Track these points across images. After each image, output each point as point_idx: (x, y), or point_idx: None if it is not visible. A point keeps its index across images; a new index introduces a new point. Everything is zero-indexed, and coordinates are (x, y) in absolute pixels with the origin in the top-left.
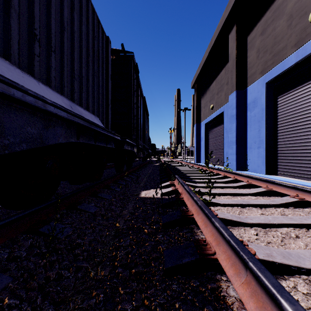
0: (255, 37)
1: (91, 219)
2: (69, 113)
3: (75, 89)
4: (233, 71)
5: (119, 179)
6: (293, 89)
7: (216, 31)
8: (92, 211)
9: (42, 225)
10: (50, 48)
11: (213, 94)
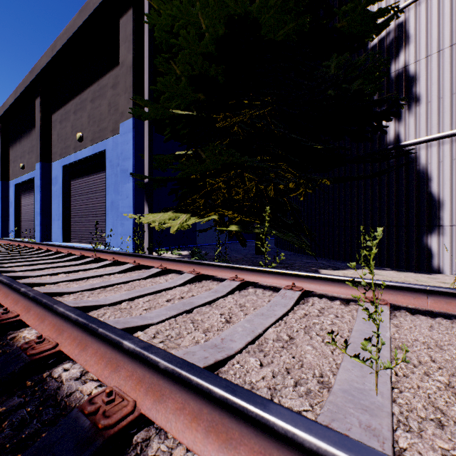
0: (57, 121)
1: None
2: None
3: None
4: (39, 141)
5: None
6: (77, 178)
7: (22, 85)
8: None
9: None
10: None
11: (24, 151)
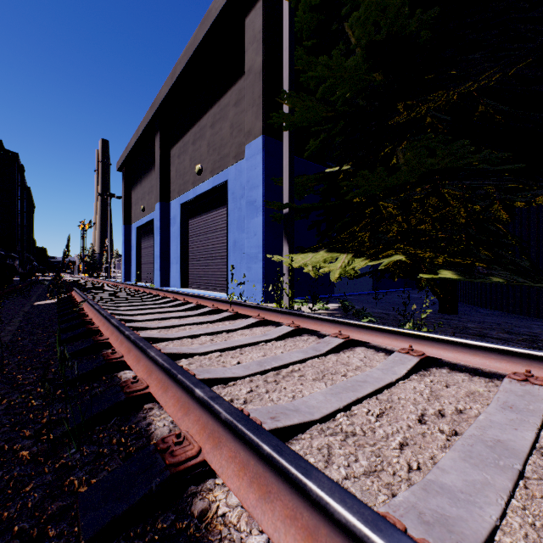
0: (175, 156)
1: (2, 309)
2: None
3: None
4: (158, 180)
5: None
6: (195, 217)
7: (143, 123)
8: None
9: None
10: None
11: (144, 192)
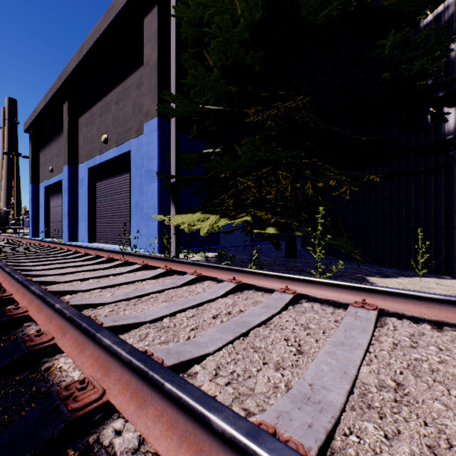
0: (83, 124)
1: None
2: None
3: None
4: (66, 145)
5: None
6: (102, 180)
7: (51, 90)
8: None
9: None
10: None
11: (53, 154)
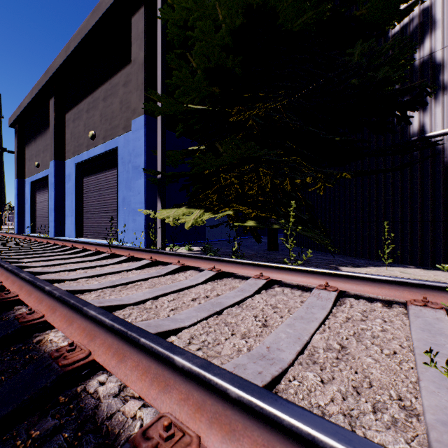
0: (70, 120)
1: None
2: None
3: None
4: (53, 140)
5: None
6: (90, 175)
7: (37, 86)
8: None
9: None
10: None
11: (39, 149)
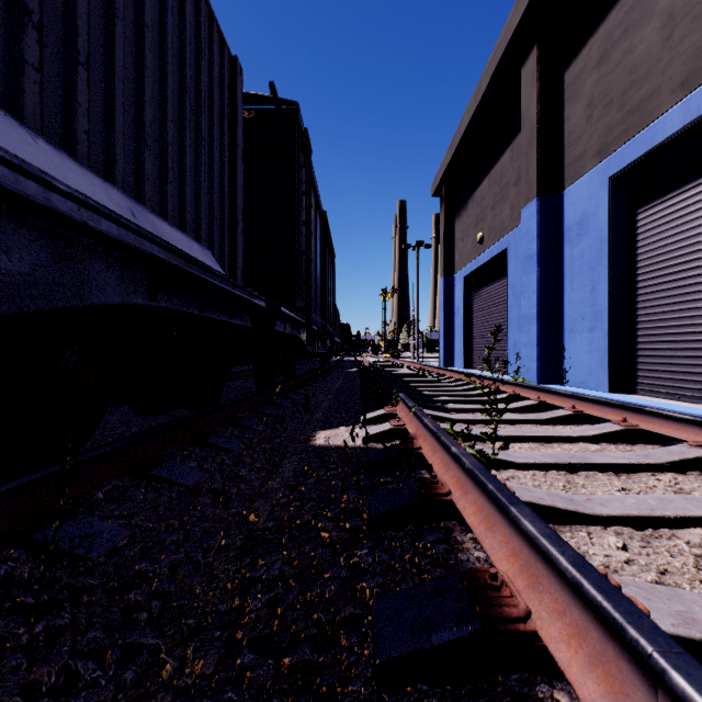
0: (583, 73)
1: (183, 505)
2: (125, 227)
3: (146, 171)
4: (531, 153)
5: (264, 403)
6: (675, 191)
7: (491, 62)
8: (188, 481)
9: (43, 523)
10: (74, 54)
11: (482, 209)
